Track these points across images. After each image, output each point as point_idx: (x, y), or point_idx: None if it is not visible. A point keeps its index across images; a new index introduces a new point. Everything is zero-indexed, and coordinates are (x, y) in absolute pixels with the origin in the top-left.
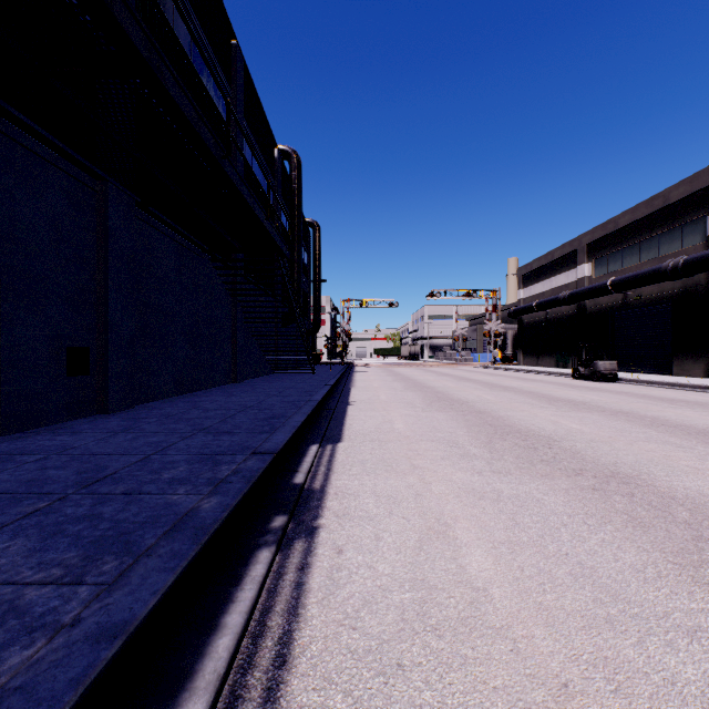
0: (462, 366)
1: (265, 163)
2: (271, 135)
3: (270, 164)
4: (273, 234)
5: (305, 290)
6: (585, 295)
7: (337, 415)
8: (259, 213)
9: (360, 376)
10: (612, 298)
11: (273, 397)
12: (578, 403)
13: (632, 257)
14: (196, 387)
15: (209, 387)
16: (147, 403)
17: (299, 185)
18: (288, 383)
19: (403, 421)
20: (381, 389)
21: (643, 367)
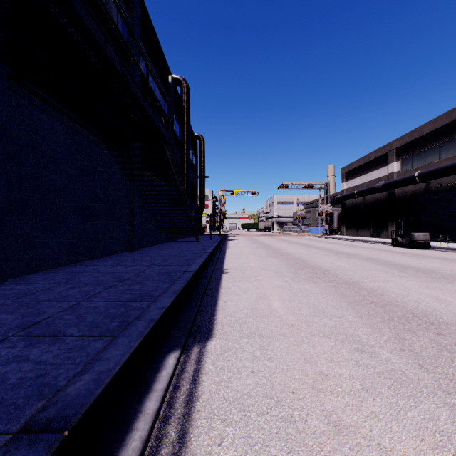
0: (303, 236)
1: (161, 84)
2: (166, 64)
3: (165, 86)
4: (154, 118)
5: (193, 183)
6: (396, 184)
7: (211, 288)
8: (136, 90)
9: (232, 243)
10: (416, 187)
11: (154, 266)
12: (427, 271)
13: (433, 156)
14: (92, 255)
15: (107, 255)
16: (28, 275)
17: (188, 104)
18: (175, 251)
19: (279, 296)
20: (249, 255)
21: (442, 237)
